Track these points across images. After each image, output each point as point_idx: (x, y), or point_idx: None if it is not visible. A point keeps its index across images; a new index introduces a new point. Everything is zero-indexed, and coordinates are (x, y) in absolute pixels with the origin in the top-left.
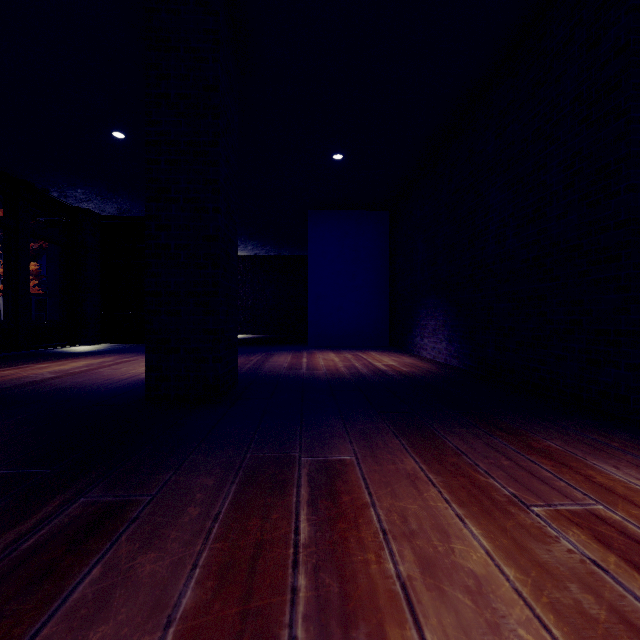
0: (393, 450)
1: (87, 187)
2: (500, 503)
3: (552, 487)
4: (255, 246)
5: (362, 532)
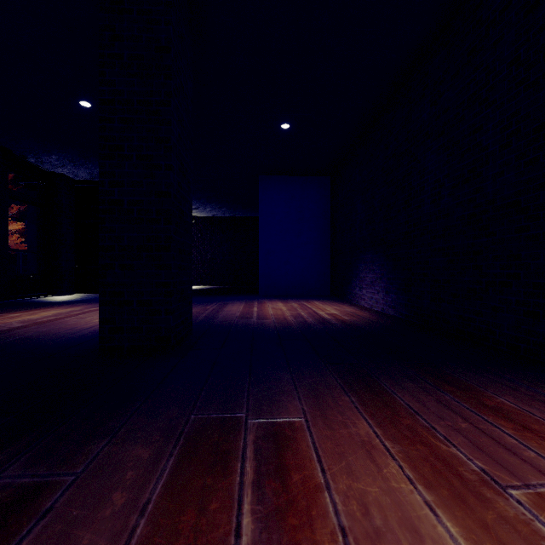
0: (344, 409)
1: (60, 154)
2: (471, 483)
3: (522, 459)
4: (213, 208)
5: (317, 532)
